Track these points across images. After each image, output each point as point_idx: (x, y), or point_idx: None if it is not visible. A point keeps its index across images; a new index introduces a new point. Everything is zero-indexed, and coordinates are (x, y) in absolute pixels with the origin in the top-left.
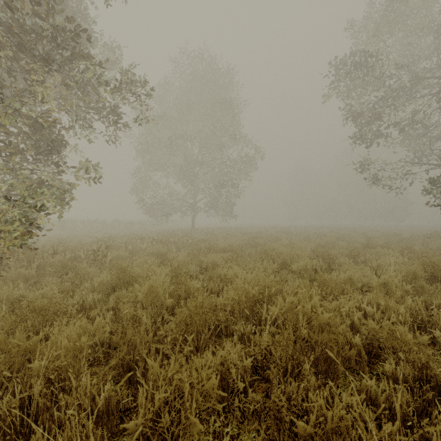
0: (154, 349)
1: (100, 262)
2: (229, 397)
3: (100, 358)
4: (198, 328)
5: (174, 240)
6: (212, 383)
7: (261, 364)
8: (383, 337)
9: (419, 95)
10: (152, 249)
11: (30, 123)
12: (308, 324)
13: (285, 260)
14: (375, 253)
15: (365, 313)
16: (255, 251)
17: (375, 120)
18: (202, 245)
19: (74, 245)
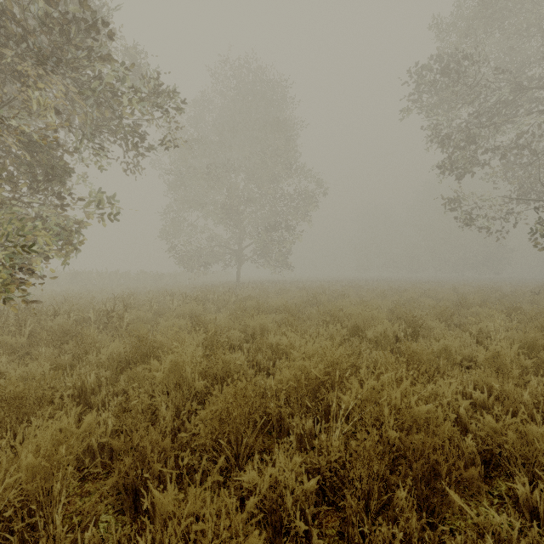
0: (172, 460)
1: (114, 326)
2: (282, 540)
3: (98, 469)
4: (239, 426)
5: (213, 296)
6: (254, 543)
7: (330, 481)
8: (509, 442)
9: (525, 113)
10: (184, 308)
11: (21, 144)
12: (396, 421)
13: (357, 323)
14: (472, 313)
15: (471, 399)
16: (316, 311)
17: (469, 144)
18: (248, 304)
19: (85, 304)
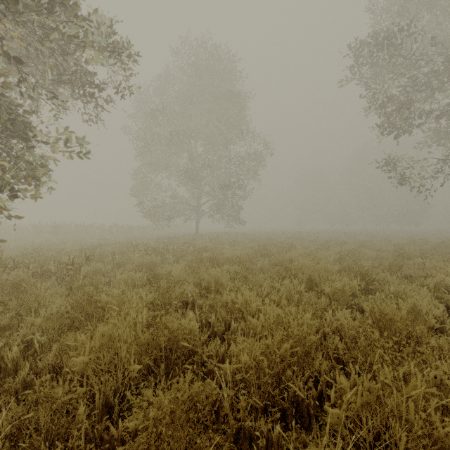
0: None
1: (72, 278)
2: None
3: None
4: None
5: (173, 247)
6: None
7: None
8: None
9: None
10: (142, 260)
11: None
12: (409, 445)
13: (311, 277)
14: (413, 264)
15: None
16: (268, 262)
17: (404, 109)
18: (204, 255)
19: (53, 254)
